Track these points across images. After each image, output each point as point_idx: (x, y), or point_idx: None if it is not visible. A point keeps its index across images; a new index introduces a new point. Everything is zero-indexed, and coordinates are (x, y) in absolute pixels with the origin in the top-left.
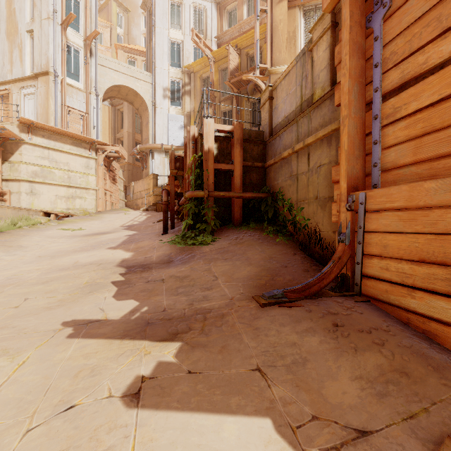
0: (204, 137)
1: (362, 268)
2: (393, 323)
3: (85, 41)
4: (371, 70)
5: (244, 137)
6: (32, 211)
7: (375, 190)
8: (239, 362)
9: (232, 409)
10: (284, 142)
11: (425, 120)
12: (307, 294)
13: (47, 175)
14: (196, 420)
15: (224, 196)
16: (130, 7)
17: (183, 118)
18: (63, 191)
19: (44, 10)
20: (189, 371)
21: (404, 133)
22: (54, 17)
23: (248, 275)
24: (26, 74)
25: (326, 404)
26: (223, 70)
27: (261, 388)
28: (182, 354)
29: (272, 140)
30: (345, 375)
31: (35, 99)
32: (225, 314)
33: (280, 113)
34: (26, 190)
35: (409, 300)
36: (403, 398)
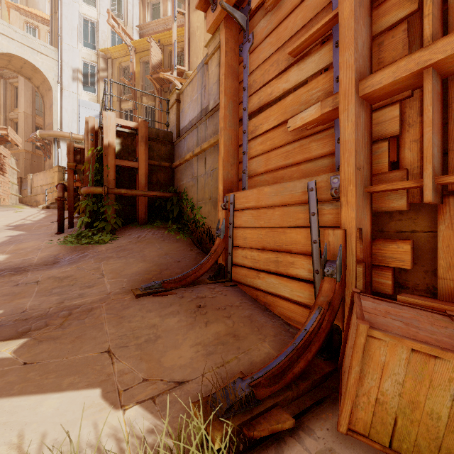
0: (103, 130)
1: (232, 258)
2: (245, 300)
3: None
4: (242, 92)
5: (151, 136)
6: None
7: (240, 192)
8: (90, 348)
9: (61, 388)
10: (188, 145)
11: (271, 139)
12: (184, 283)
13: None
14: (13, 403)
15: (126, 193)
16: None
17: (99, 106)
18: None
19: None
20: (24, 363)
21: (260, 148)
22: None
23: (137, 271)
24: None
25: (160, 368)
26: (145, 62)
27: (103, 366)
28: (23, 349)
29: (179, 142)
30: (188, 344)
31: None
32: (95, 308)
33: (185, 116)
34: None
35: (257, 281)
36: (225, 353)
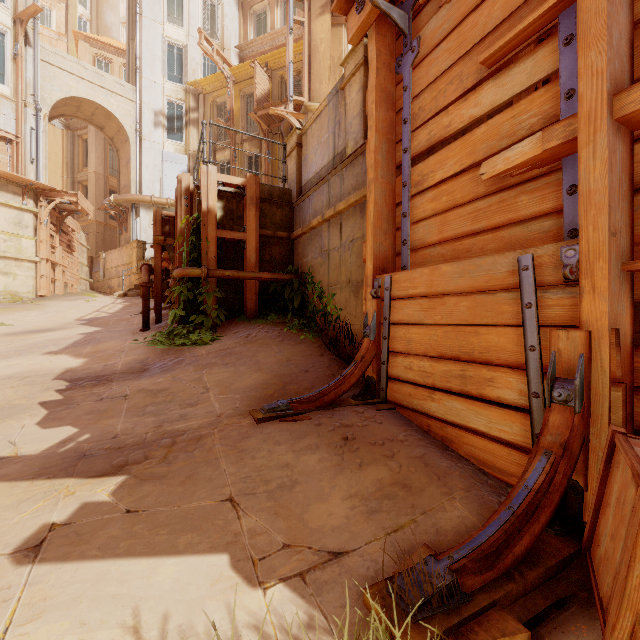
0: (201, 191)
1: (388, 368)
2: (412, 431)
3: (16, 18)
4: (401, 126)
5: (262, 196)
6: None
7: (400, 273)
8: (206, 493)
9: (178, 549)
10: (314, 206)
11: (449, 192)
12: (320, 404)
13: None
14: (121, 567)
15: (231, 276)
16: None
17: (187, 159)
18: None
19: None
20: (127, 511)
21: (431, 206)
22: None
23: (252, 385)
24: None
25: (305, 530)
26: (247, 95)
27: (227, 521)
28: (123, 490)
29: (300, 202)
30: (338, 494)
31: None
32: (204, 436)
33: (310, 166)
34: None
35: (429, 404)
36: (394, 512)
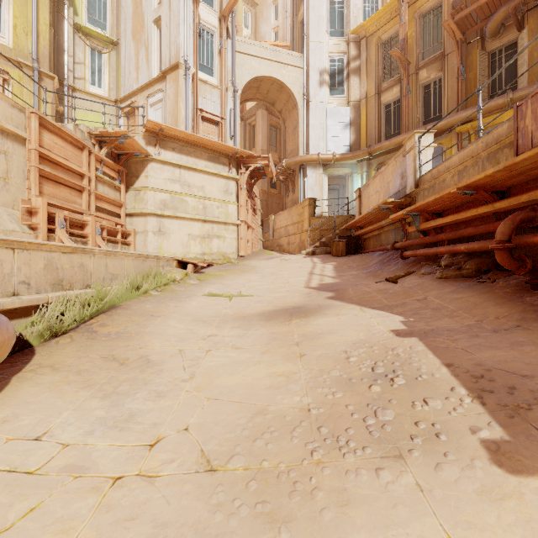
0: None
1: None
2: None
3: (220, 17)
4: None
5: None
6: (163, 259)
7: None
8: None
9: None
10: None
11: None
12: None
13: (178, 206)
14: None
15: None
16: None
17: (349, 110)
18: (197, 228)
19: None
20: None
21: None
22: None
23: None
24: (153, 78)
25: None
26: (422, 15)
27: None
28: None
29: None
30: None
31: (163, 107)
32: None
33: None
34: (153, 228)
35: None
36: None
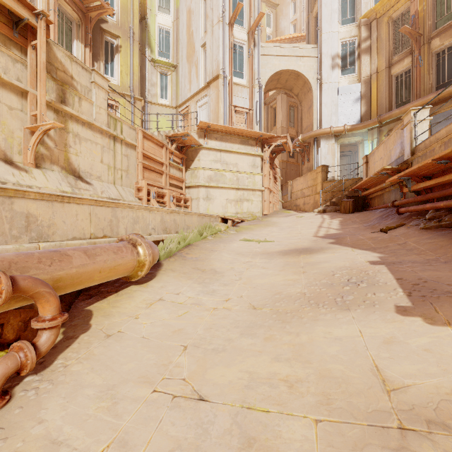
0: None
1: None
2: None
3: (249, 33)
4: None
5: None
6: (212, 217)
7: None
8: None
9: None
10: None
11: None
12: None
13: (219, 179)
14: None
15: None
16: (278, 1)
17: (359, 86)
18: (232, 194)
19: (215, 16)
20: None
21: None
22: (223, 18)
23: None
24: (200, 87)
25: None
26: None
27: None
28: None
29: None
30: None
31: (207, 108)
32: None
33: None
34: (203, 196)
35: None
36: None
